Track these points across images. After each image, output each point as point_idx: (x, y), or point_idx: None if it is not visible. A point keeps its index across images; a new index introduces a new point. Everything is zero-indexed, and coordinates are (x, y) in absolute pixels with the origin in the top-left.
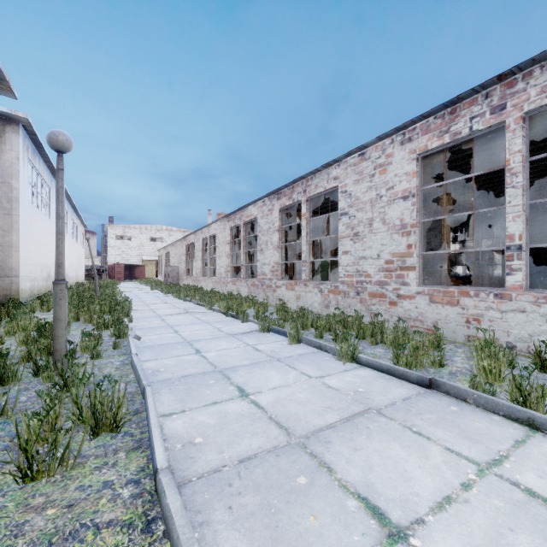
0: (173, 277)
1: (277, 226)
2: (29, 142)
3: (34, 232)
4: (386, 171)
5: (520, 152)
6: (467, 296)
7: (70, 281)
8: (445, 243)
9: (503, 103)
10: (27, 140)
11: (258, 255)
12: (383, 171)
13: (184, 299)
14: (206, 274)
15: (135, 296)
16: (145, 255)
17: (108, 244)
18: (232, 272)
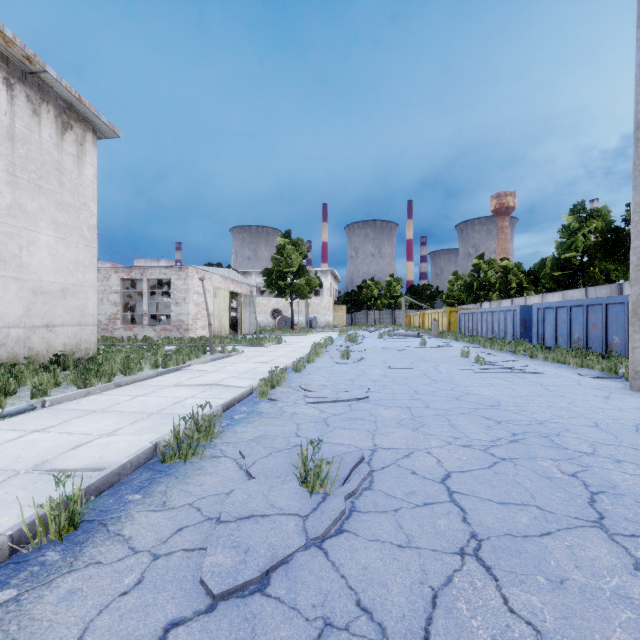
0: None
1: None
2: None
3: None
4: (109, 281)
5: (146, 288)
6: (135, 327)
7: None
8: (140, 307)
9: (143, 273)
10: None
11: None
12: (108, 280)
13: None
14: None
15: None
16: None
17: None
18: None
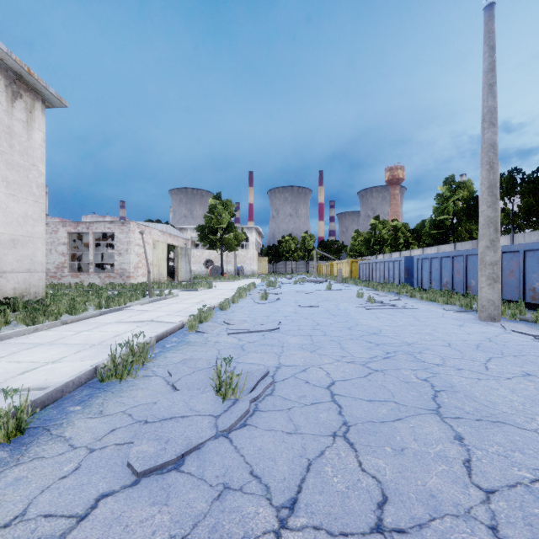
0: None
1: None
2: None
3: None
4: (57, 233)
5: (92, 240)
6: (81, 275)
7: None
8: (86, 257)
9: (89, 227)
10: None
11: None
12: (56, 233)
13: None
14: None
15: None
16: None
17: None
18: None
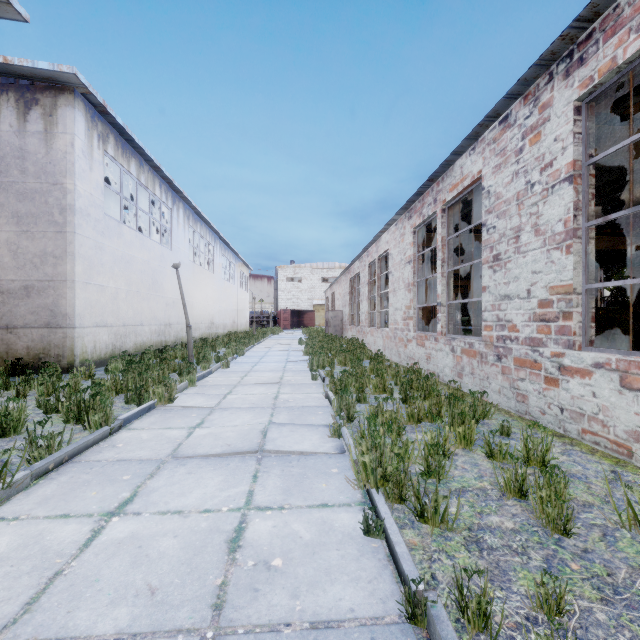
0: (336, 326)
1: (565, 166)
2: (109, 130)
3: (125, 262)
4: None
5: None
6: None
7: (220, 330)
8: None
9: None
10: (103, 125)
11: (484, 276)
12: None
13: (312, 375)
14: (375, 323)
15: (260, 357)
16: (316, 298)
17: (278, 287)
18: (416, 319)
